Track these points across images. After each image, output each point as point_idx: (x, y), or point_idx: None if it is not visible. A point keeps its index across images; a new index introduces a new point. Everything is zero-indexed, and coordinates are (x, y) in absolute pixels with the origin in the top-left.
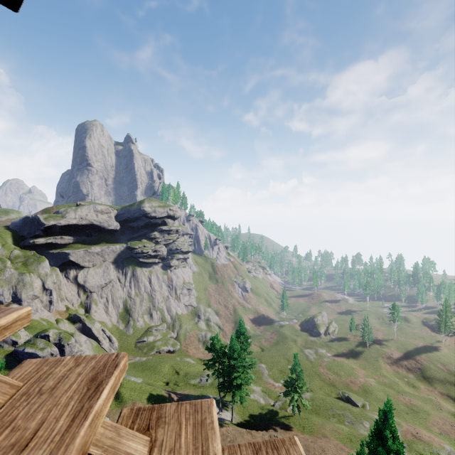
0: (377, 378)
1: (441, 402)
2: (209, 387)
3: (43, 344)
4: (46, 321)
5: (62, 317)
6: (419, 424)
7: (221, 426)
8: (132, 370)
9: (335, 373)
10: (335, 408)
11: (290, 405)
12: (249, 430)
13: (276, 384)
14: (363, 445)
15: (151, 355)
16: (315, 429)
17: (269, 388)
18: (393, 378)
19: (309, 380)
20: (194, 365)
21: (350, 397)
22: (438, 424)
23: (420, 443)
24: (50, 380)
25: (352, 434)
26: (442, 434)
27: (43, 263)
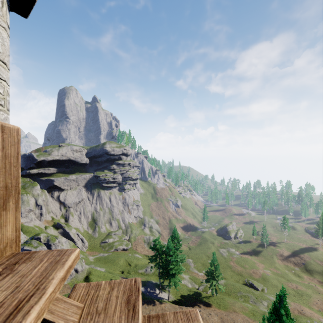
0: (272, 270)
1: (319, 287)
2: (152, 275)
3: (36, 244)
4: (38, 227)
5: (49, 225)
6: (303, 304)
7: (161, 303)
8: (98, 262)
9: (242, 266)
10: (242, 291)
11: (210, 289)
12: (181, 306)
13: (199, 274)
14: (264, 319)
15: (111, 252)
16: (228, 306)
17: (195, 276)
18: (284, 270)
19: (223, 271)
20: (141, 259)
21: (253, 283)
22: (317, 304)
23: (304, 317)
24: (99, 302)
25: (255, 310)
26: (320, 311)
27: (36, 187)
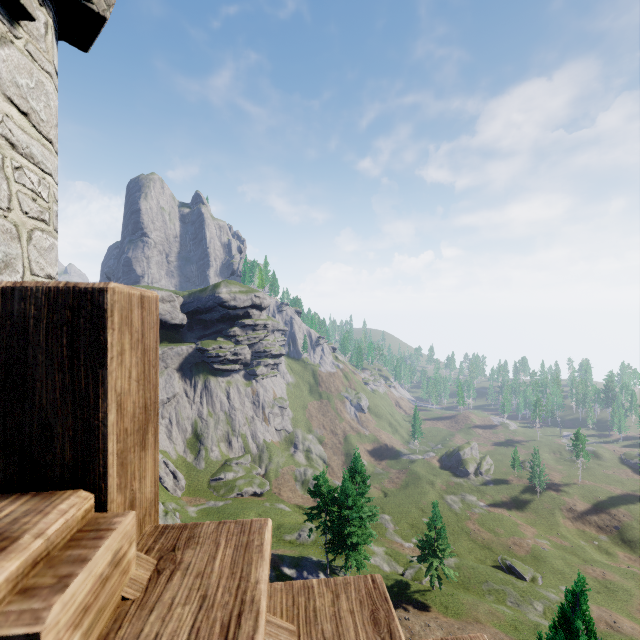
0: (552, 539)
1: None
2: (311, 545)
3: None
4: None
5: None
6: (616, 609)
7: None
8: (205, 518)
9: (491, 531)
10: (491, 581)
11: (427, 575)
12: None
13: (405, 545)
14: (541, 639)
15: (231, 498)
16: (463, 611)
17: (396, 549)
18: (577, 540)
19: (453, 540)
20: (290, 513)
21: (514, 565)
22: None
23: (619, 636)
24: (323, 622)
25: (518, 619)
26: None
27: None
